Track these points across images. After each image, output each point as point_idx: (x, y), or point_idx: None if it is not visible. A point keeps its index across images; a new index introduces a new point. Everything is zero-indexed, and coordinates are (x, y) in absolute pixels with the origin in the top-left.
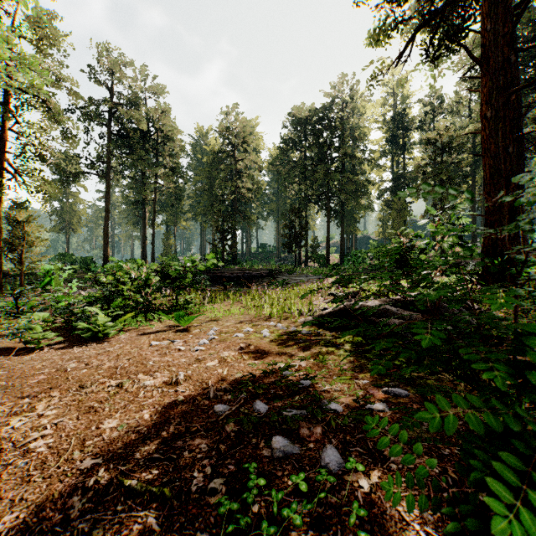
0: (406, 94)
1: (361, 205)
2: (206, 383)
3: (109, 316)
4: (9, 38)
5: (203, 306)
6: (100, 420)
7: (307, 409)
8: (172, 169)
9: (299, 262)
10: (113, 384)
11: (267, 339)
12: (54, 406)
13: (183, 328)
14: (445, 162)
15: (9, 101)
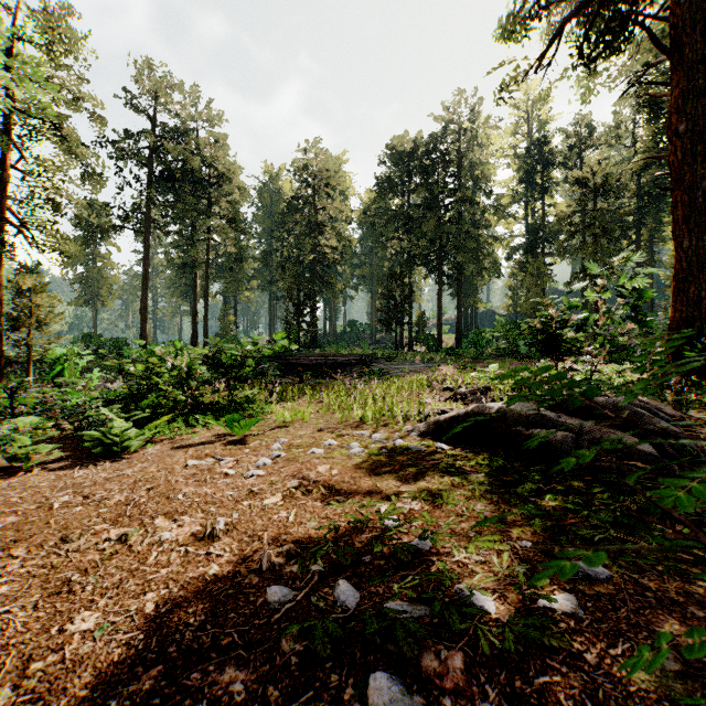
0: (545, 118)
1: (484, 268)
2: (259, 539)
3: (136, 419)
4: (2, 34)
5: (268, 406)
6: (72, 611)
7: (432, 609)
8: (232, 221)
9: (400, 345)
10: (112, 537)
11: (358, 459)
12: (8, 577)
13: (238, 439)
14: (600, 208)
15: (12, 130)
